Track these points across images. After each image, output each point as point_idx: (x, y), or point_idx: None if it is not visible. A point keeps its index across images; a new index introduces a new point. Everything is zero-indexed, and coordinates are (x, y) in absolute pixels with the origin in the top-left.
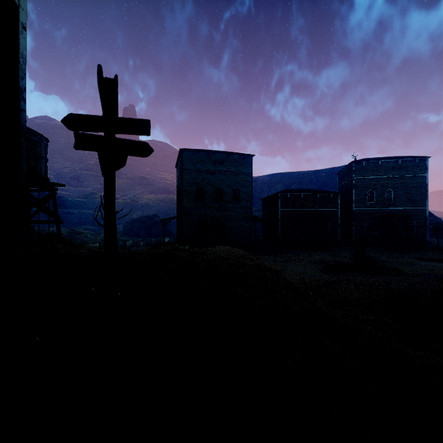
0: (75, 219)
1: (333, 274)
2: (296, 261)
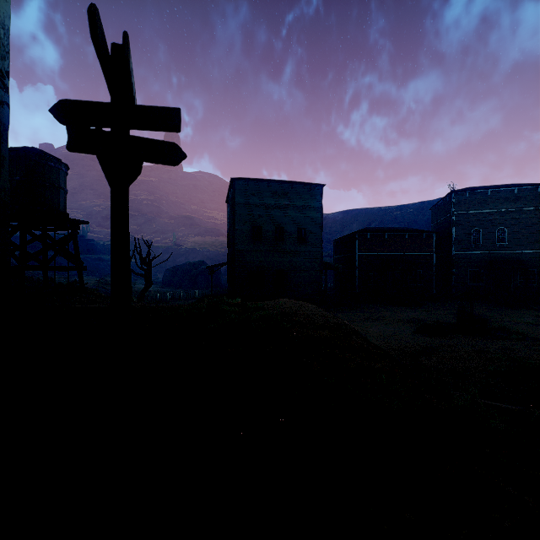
0: (106, 267)
1: (431, 337)
2: (380, 319)
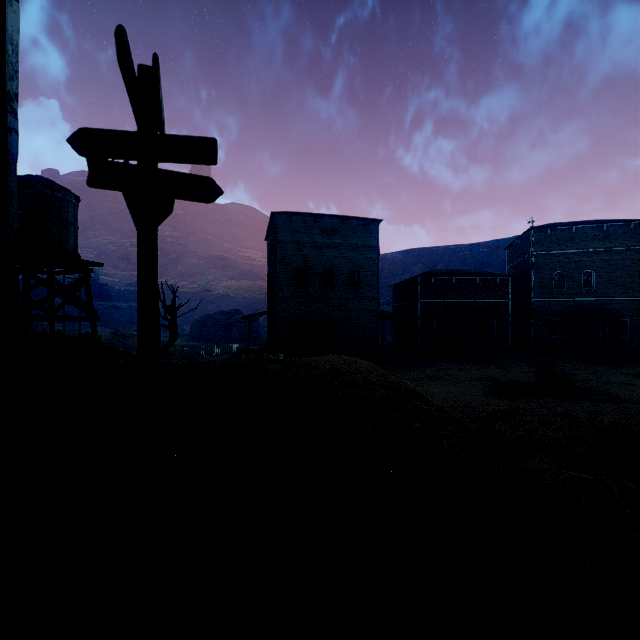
0: (123, 317)
1: (506, 399)
2: (446, 378)
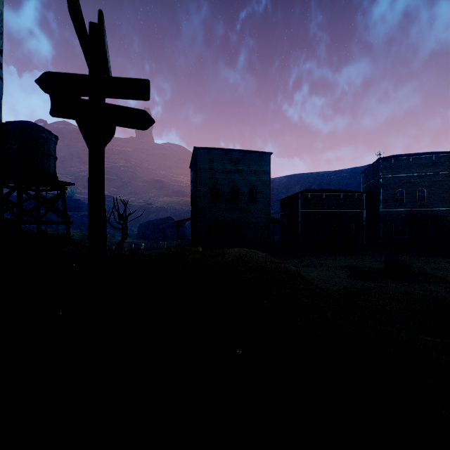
0: None
1: (363, 280)
2: (319, 265)
